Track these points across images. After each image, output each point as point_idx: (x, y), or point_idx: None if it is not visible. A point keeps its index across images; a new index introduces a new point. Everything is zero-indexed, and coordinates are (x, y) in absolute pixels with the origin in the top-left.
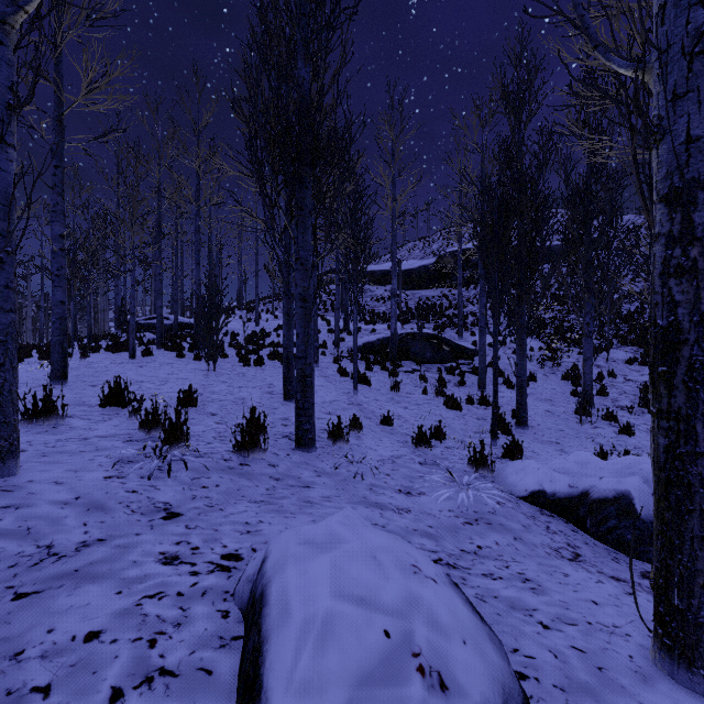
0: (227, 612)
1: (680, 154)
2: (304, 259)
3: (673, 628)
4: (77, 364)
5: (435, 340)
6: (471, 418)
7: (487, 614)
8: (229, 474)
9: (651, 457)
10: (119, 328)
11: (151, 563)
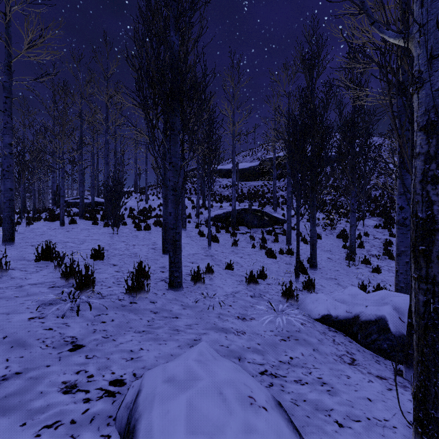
0: (108, 436)
1: (435, 97)
2: (174, 163)
3: (430, 430)
4: (23, 230)
5: (259, 213)
6: (282, 263)
7: (300, 417)
8: (122, 311)
9: (413, 307)
10: (54, 205)
11: (54, 393)
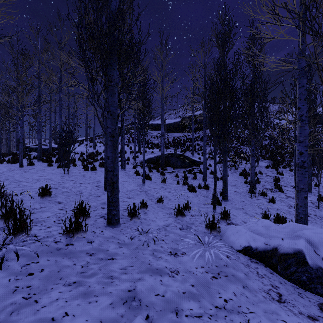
0: None
1: None
2: (112, 111)
3: None
4: None
5: (182, 157)
6: (201, 196)
7: None
8: (55, 255)
9: None
10: (18, 150)
11: None
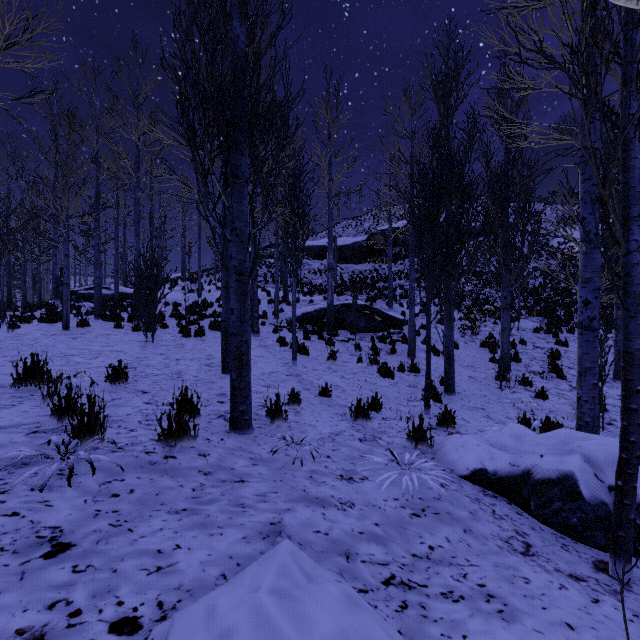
0: None
1: None
2: (239, 229)
3: None
4: (3, 336)
5: (368, 311)
6: (403, 386)
7: None
8: (149, 472)
9: None
10: (57, 298)
11: None
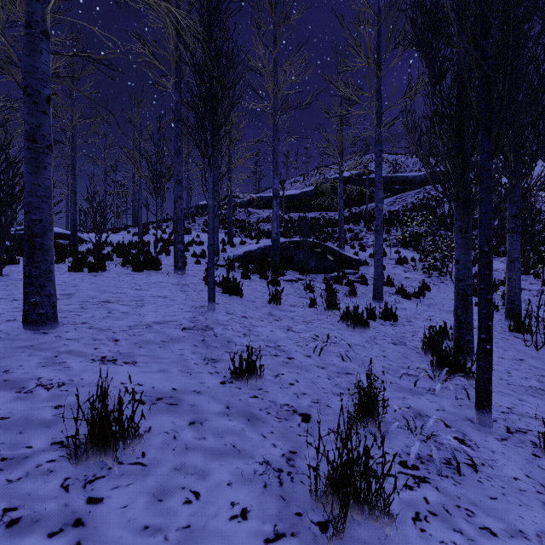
0: None
1: None
2: None
3: None
4: None
5: (319, 249)
6: (386, 343)
7: None
8: None
9: None
10: None
11: None
